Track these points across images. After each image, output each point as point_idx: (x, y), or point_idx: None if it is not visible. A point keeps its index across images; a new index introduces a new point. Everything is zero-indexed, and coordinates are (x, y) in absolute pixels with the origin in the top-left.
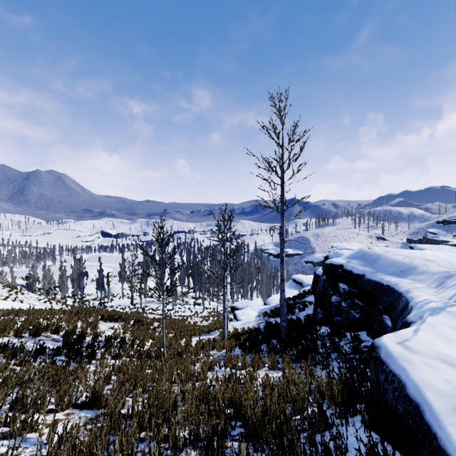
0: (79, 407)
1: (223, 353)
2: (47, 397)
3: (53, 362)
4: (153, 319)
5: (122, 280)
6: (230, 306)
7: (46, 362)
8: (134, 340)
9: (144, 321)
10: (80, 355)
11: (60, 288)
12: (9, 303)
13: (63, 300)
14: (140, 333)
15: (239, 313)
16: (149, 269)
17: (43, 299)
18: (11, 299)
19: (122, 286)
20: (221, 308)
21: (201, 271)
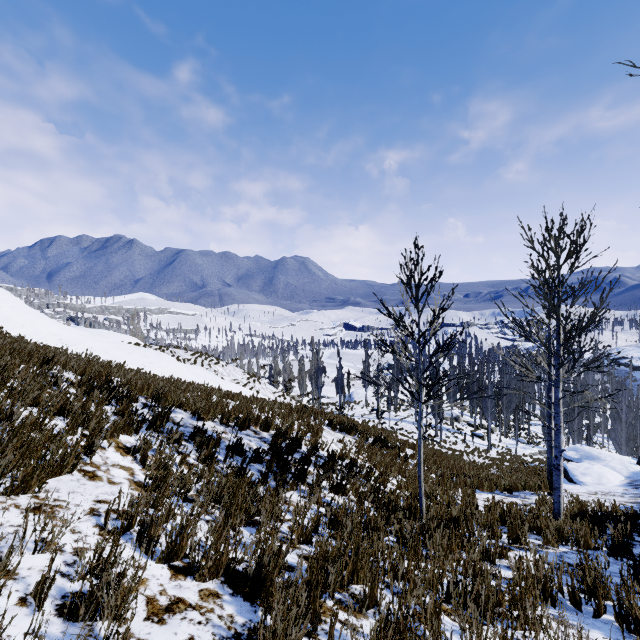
0: (234, 584)
1: (563, 552)
2: (188, 538)
3: (242, 470)
4: (404, 443)
5: (365, 383)
6: (542, 451)
7: (232, 468)
8: (370, 469)
9: (391, 443)
10: (282, 470)
11: (299, 385)
12: (240, 388)
13: (298, 398)
14: (381, 458)
15: (573, 469)
16: (401, 372)
17: (277, 392)
18: (248, 387)
19: (365, 391)
20: (523, 452)
21: (484, 383)
